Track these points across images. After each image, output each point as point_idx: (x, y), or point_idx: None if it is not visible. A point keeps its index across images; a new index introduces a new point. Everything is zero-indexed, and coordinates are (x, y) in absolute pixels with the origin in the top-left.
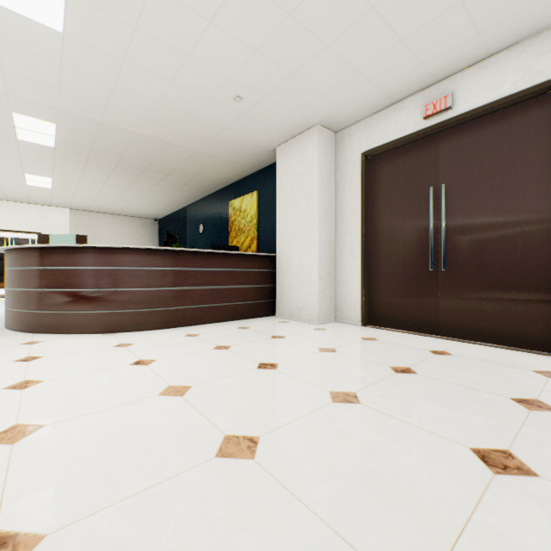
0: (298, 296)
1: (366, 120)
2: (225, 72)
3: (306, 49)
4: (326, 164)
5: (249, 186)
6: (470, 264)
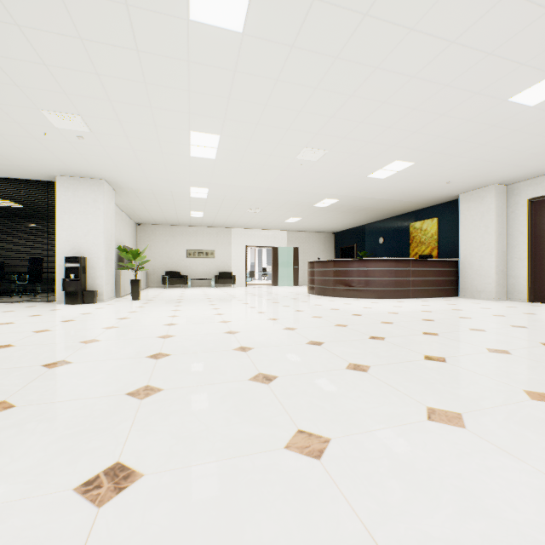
0: (478, 284)
1: (531, 179)
2: (448, 177)
3: (498, 167)
4: (500, 206)
5: (428, 214)
6: None
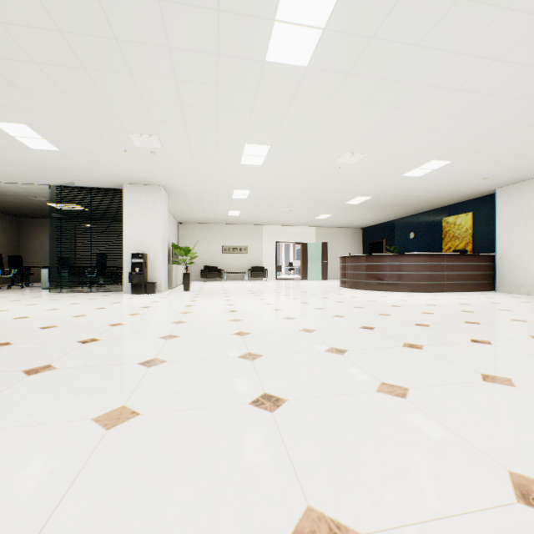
0: (516, 279)
1: None
2: (485, 173)
3: None
4: None
5: (462, 208)
6: None
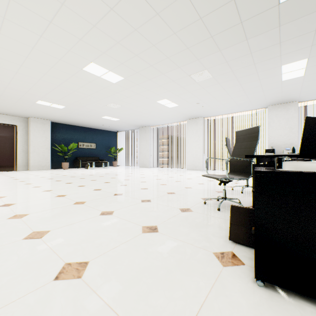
0: None
1: None
2: None
3: None
4: None
5: None
6: None
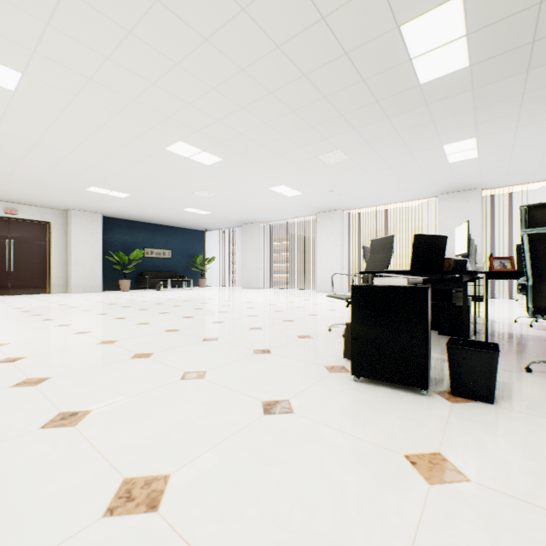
0: None
1: None
2: None
3: None
4: None
5: None
6: (23, 269)
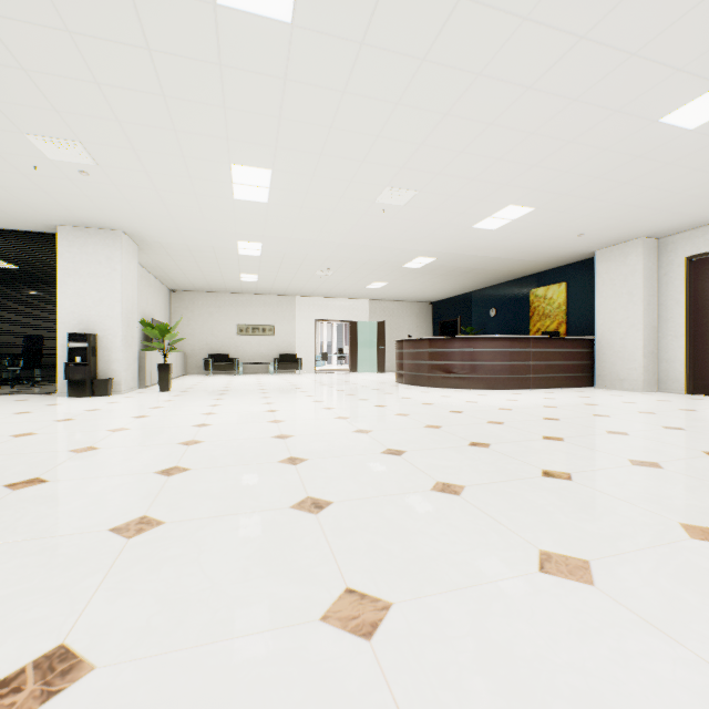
0: (619, 371)
1: (690, 231)
2: (580, 228)
3: (647, 214)
4: (649, 266)
5: (555, 277)
6: None
